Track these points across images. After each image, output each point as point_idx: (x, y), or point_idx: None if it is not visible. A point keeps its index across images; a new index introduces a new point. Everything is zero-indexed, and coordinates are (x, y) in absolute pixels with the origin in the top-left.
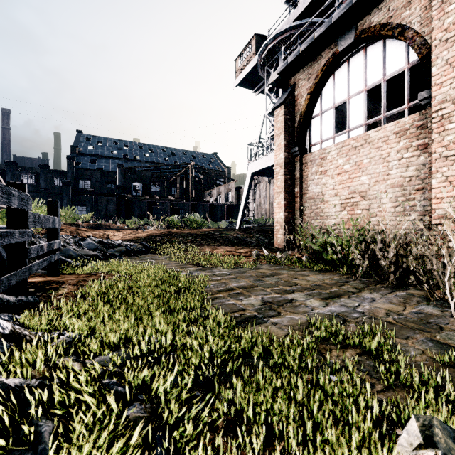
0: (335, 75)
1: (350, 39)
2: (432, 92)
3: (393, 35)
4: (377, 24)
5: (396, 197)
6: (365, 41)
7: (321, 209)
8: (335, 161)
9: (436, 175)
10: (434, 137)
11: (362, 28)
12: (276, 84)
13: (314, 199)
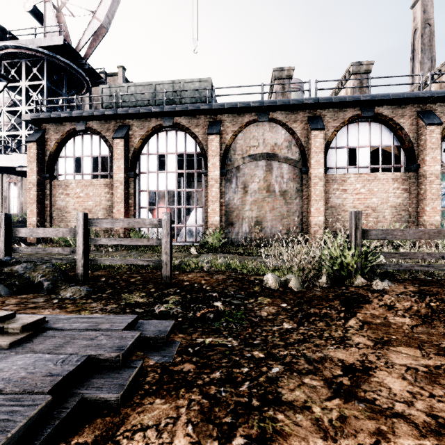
0: (75, 139)
1: (83, 127)
2: (114, 176)
3: (103, 140)
4: (96, 130)
5: (104, 214)
6: (91, 132)
7: (66, 216)
8: (75, 189)
9: (115, 208)
10: (115, 193)
11: (89, 126)
12: (29, 122)
13: (61, 210)
